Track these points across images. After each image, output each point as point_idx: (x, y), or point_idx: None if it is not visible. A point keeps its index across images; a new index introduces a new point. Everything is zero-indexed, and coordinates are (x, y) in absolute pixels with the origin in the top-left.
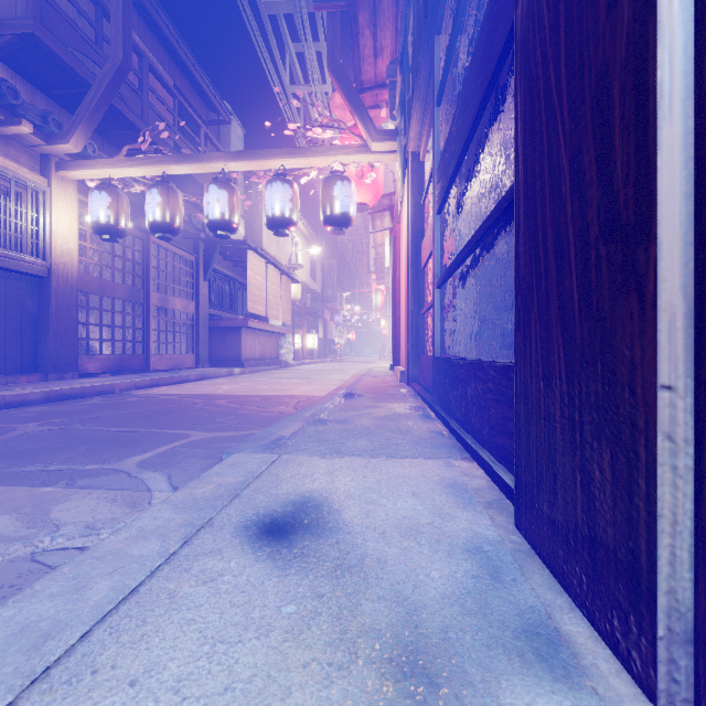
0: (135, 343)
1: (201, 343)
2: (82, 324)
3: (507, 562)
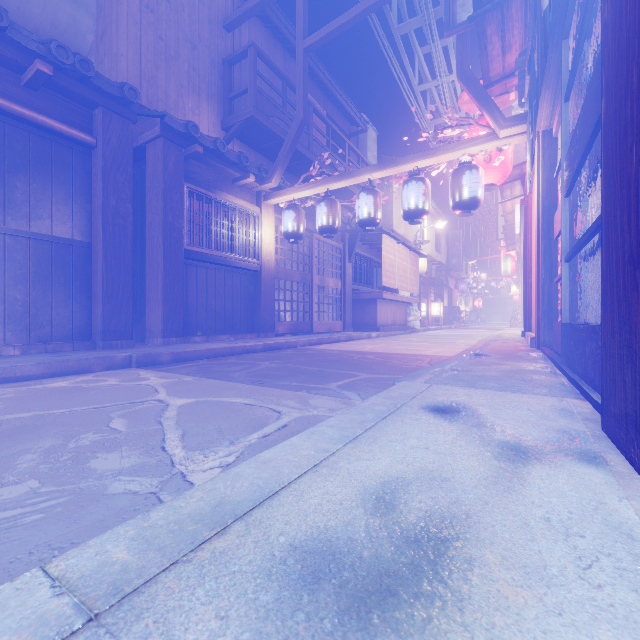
0: (304, 313)
1: (346, 312)
2: (275, 301)
3: (585, 438)
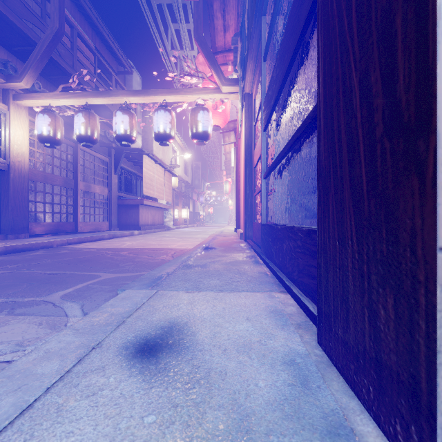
0: (68, 214)
1: (112, 214)
2: (31, 202)
3: (313, 371)
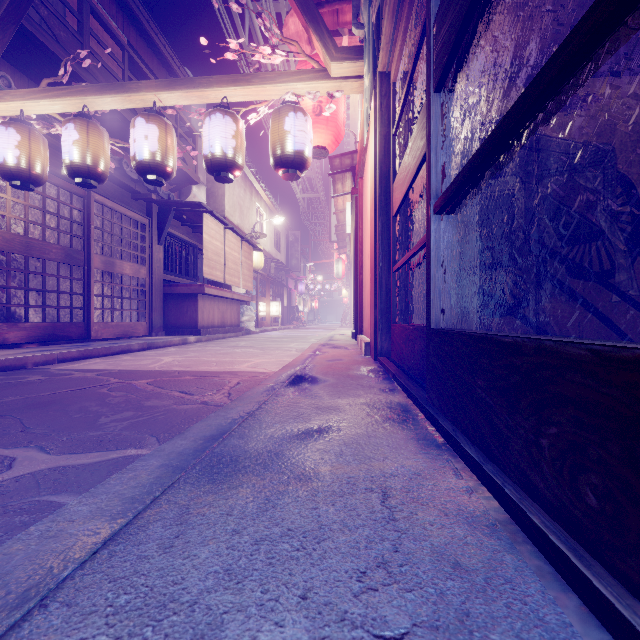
0: (73, 310)
1: (154, 310)
2: (0, 288)
3: None
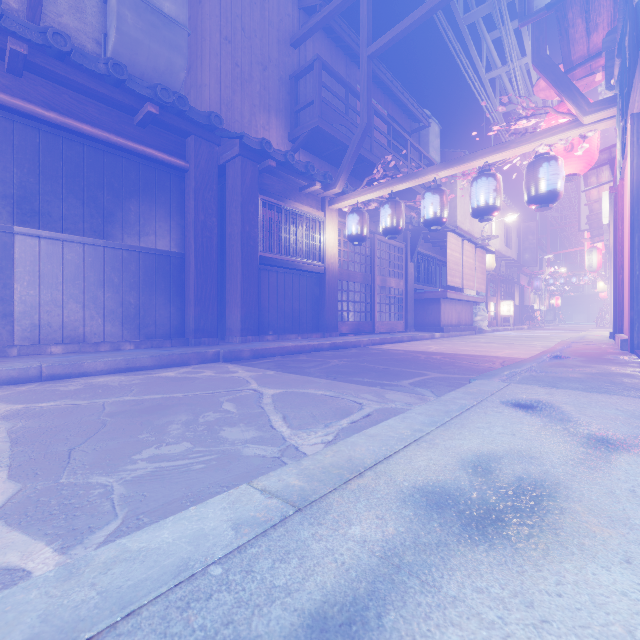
0: (366, 313)
1: (408, 312)
2: (339, 301)
3: None
